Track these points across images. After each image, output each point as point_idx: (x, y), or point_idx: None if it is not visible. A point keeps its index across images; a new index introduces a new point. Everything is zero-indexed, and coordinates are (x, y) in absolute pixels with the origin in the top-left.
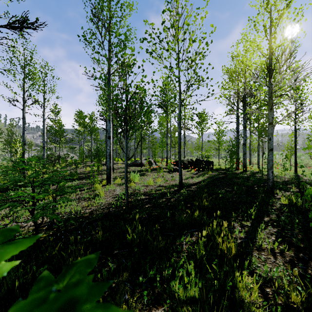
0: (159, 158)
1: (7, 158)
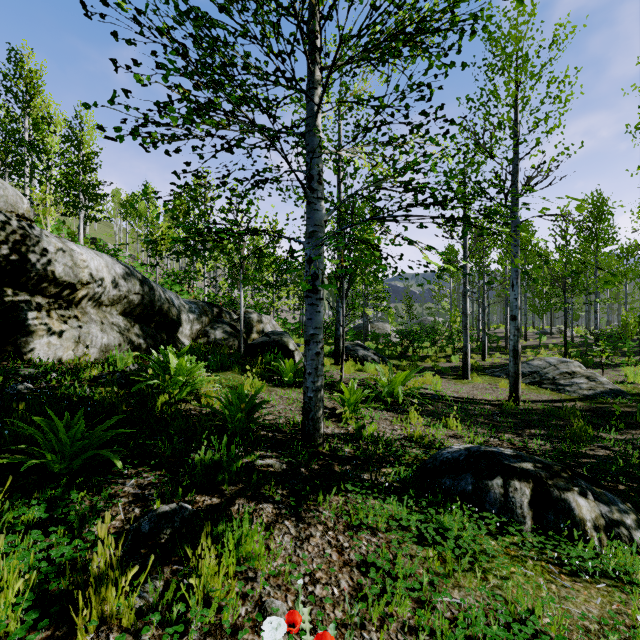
0: None
1: None
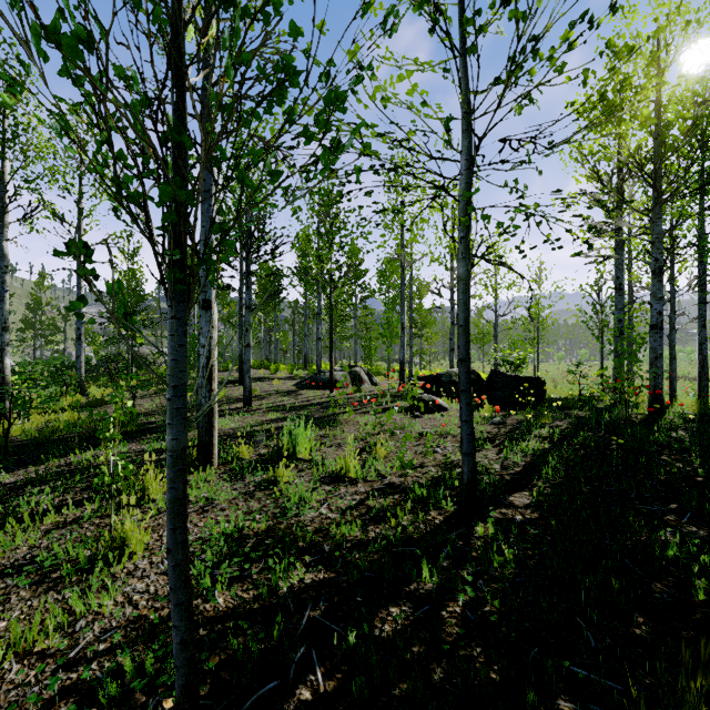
0: (380, 362)
1: (23, 362)
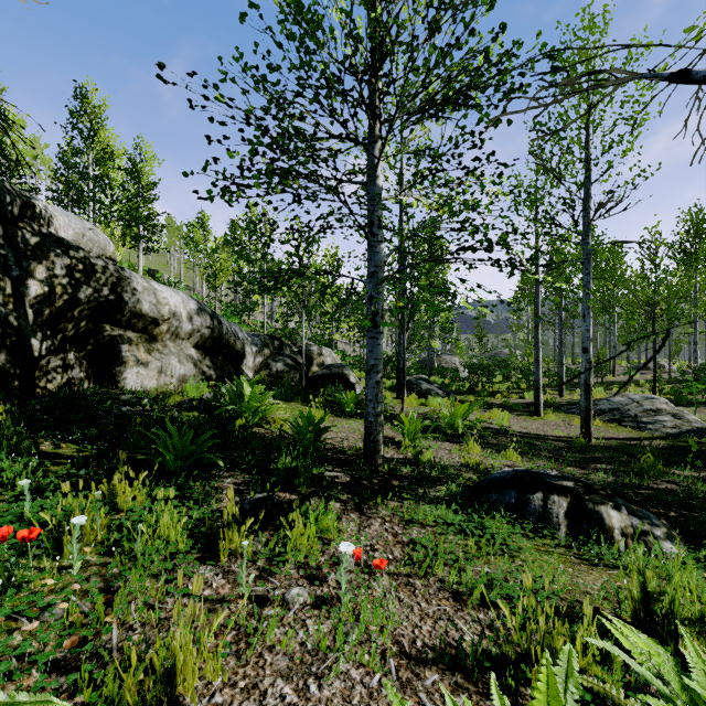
0: None
1: None
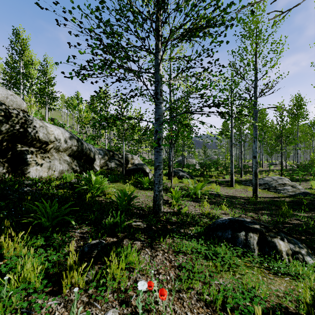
0: None
1: None
